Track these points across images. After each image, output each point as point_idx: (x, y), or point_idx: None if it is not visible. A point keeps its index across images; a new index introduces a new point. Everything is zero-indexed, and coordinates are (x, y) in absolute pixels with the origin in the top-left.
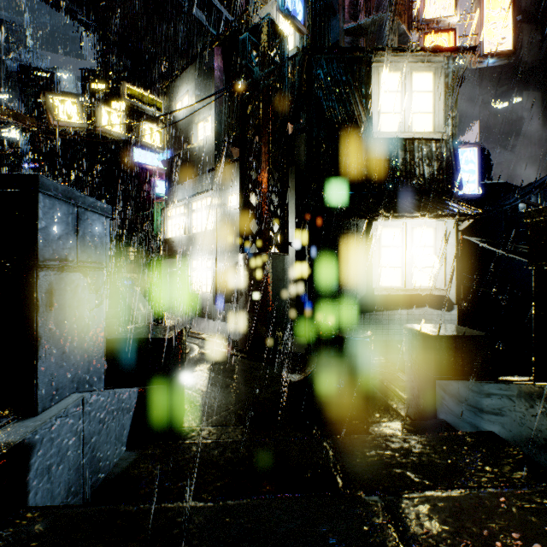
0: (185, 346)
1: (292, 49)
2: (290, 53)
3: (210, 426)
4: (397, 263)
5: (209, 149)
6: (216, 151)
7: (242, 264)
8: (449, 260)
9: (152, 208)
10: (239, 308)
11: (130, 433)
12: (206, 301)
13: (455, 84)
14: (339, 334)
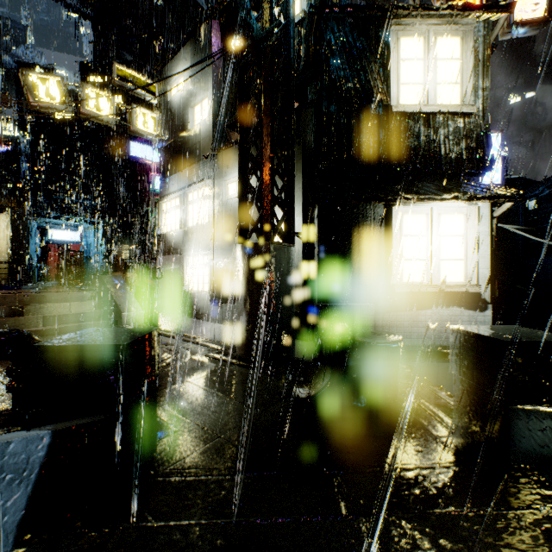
0: (158, 355)
1: (298, 14)
2: (295, 18)
3: (182, 477)
4: (422, 255)
5: (206, 133)
6: (214, 135)
7: (240, 256)
8: (483, 251)
9: (150, 205)
10: (237, 307)
11: (27, 512)
12: (203, 301)
13: (486, 50)
14: (359, 339)
